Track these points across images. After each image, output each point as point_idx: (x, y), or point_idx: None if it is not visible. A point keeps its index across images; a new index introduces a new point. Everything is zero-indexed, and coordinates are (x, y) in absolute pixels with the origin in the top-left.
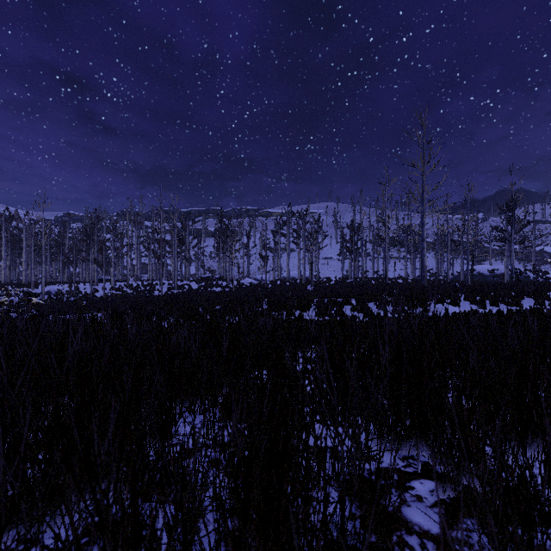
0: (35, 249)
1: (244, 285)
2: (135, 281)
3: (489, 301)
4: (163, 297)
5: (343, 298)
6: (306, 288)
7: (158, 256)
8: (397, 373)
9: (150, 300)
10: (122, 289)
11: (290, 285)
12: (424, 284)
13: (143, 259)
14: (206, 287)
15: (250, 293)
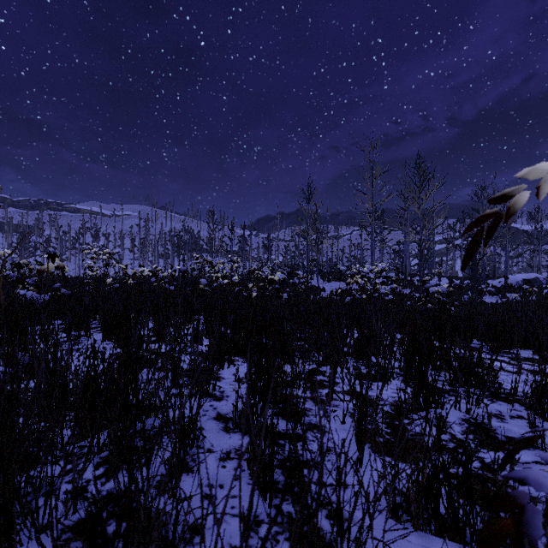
0: None
1: None
2: None
3: None
4: None
5: None
6: None
7: None
8: None
9: None
10: None
11: None
12: None
13: None
14: None
15: None
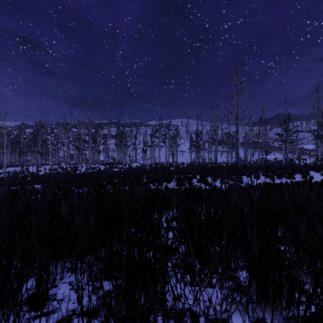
0: (1, 144)
1: (133, 167)
2: (65, 164)
3: (276, 176)
4: (81, 174)
5: (192, 174)
6: (169, 169)
7: (79, 149)
8: (241, 235)
9: (73, 177)
10: (57, 170)
11: (160, 167)
12: (238, 166)
13: (71, 151)
14: (109, 168)
15: (136, 171)
